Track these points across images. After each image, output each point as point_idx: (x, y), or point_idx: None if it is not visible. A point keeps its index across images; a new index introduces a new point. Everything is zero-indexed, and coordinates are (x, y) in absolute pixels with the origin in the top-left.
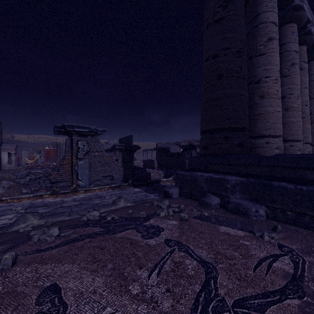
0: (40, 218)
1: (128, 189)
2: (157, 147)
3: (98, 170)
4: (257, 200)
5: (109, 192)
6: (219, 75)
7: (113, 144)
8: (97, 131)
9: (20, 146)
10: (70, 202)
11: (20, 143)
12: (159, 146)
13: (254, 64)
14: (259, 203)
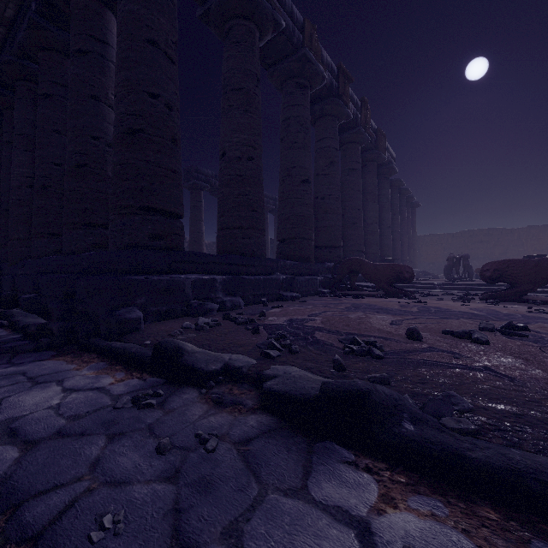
0: None
1: None
2: None
3: None
4: (232, 295)
5: None
6: (173, 139)
7: None
8: None
9: None
10: None
11: None
12: None
13: (105, 114)
14: (234, 296)
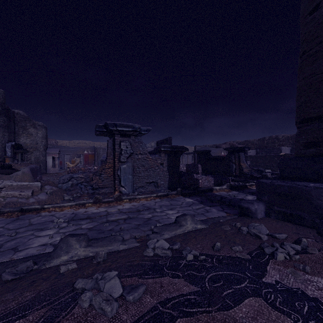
0: (87, 245)
1: (178, 198)
2: (196, 150)
3: (141, 175)
4: None
5: (157, 202)
6: None
7: (150, 147)
8: (141, 130)
9: (63, 151)
10: (116, 215)
11: (63, 148)
12: (198, 149)
13: None
14: None
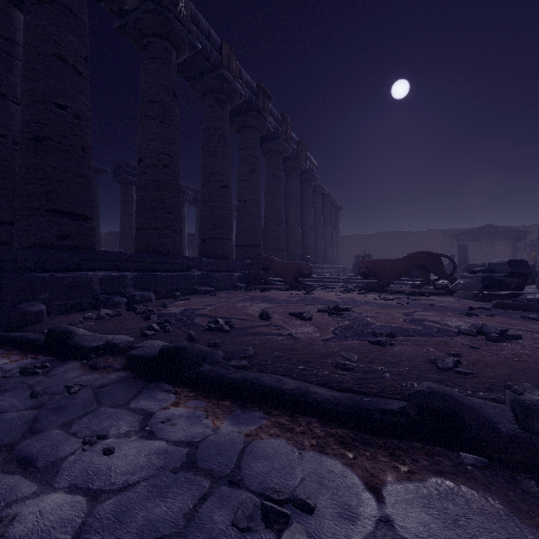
0: None
1: None
2: None
3: None
4: (144, 290)
5: None
6: (83, 147)
7: None
8: None
9: None
10: None
11: None
12: None
13: (13, 113)
14: (146, 291)
